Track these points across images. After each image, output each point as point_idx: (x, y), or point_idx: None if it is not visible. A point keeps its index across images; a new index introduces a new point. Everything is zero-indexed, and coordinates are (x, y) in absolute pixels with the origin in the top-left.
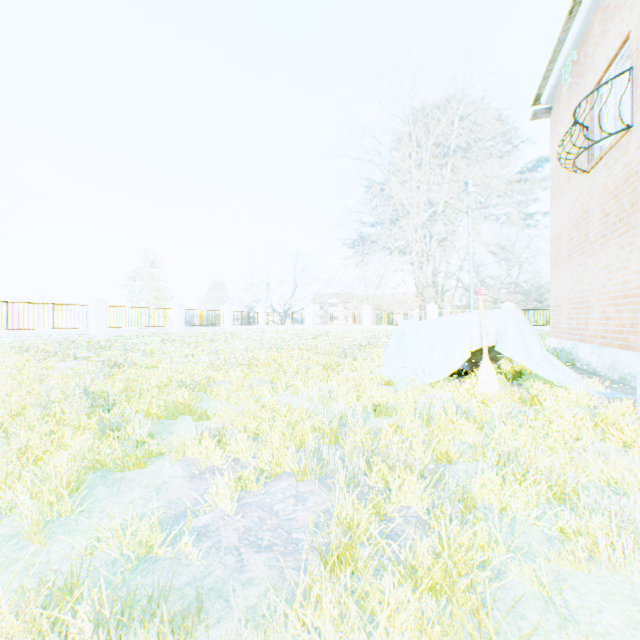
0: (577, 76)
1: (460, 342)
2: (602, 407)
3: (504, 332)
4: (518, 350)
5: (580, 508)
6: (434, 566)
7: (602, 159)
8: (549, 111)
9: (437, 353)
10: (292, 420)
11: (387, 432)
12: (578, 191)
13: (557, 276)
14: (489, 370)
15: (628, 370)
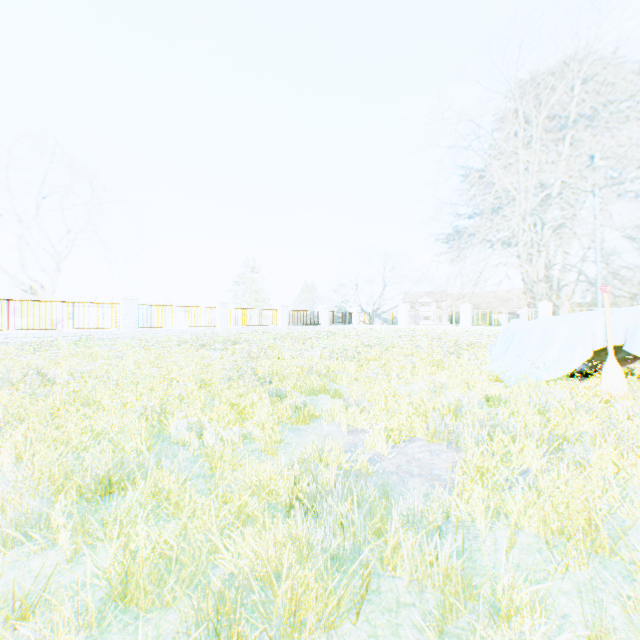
0: None
1: (580, 341)
2: None
3: (635, 331)
4: None
5: None
6: (553, 492)
7: None
8: None
9: (552, 352)
10: (414, 401)
11: (503, 415)
12: None
13: None
14: (615, 370)
15: None
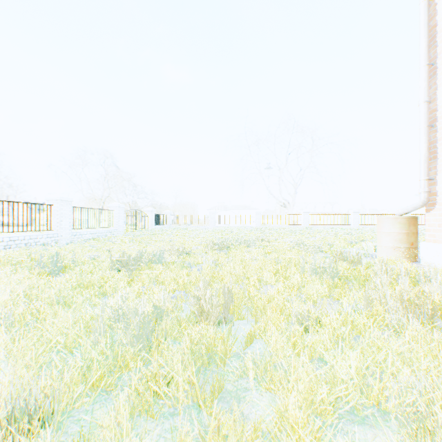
0: None
1: None
2: None
3: None
4: None
5: None
6: None
7: None
8: None
9: None
10: None
11: None
12: None
13: None
14: None
15: None
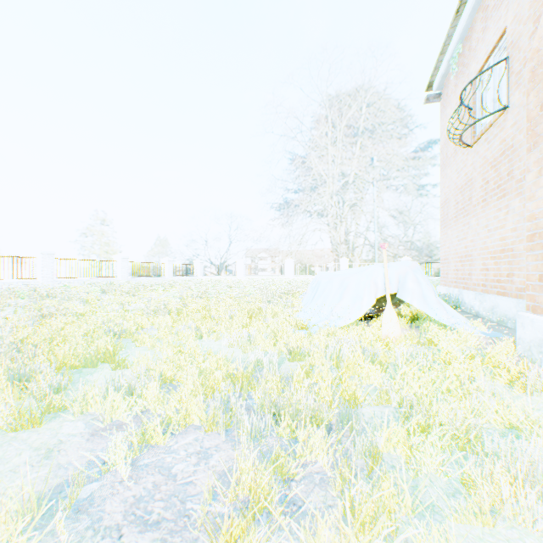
0: (462, 66)
1: (367, 290)
2: (488, 347)
3: (404, 281)
4: (416, 297)
5: (486, 462)
6: None
7: (483, 135)
8: (439, 96)
9: (347, 300)
10: (207, 367)
11: (298, 378)
12: (463, 163)
13: (446, 234)
14: (392, 315)
15: (505, 313)
